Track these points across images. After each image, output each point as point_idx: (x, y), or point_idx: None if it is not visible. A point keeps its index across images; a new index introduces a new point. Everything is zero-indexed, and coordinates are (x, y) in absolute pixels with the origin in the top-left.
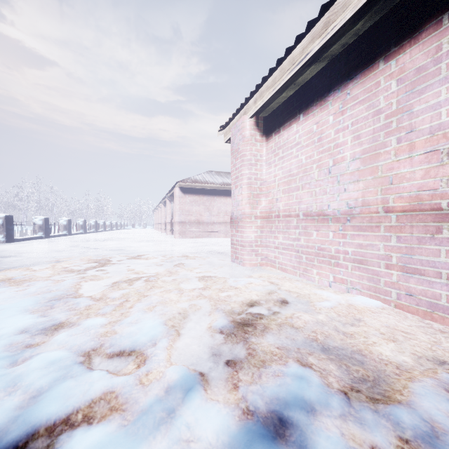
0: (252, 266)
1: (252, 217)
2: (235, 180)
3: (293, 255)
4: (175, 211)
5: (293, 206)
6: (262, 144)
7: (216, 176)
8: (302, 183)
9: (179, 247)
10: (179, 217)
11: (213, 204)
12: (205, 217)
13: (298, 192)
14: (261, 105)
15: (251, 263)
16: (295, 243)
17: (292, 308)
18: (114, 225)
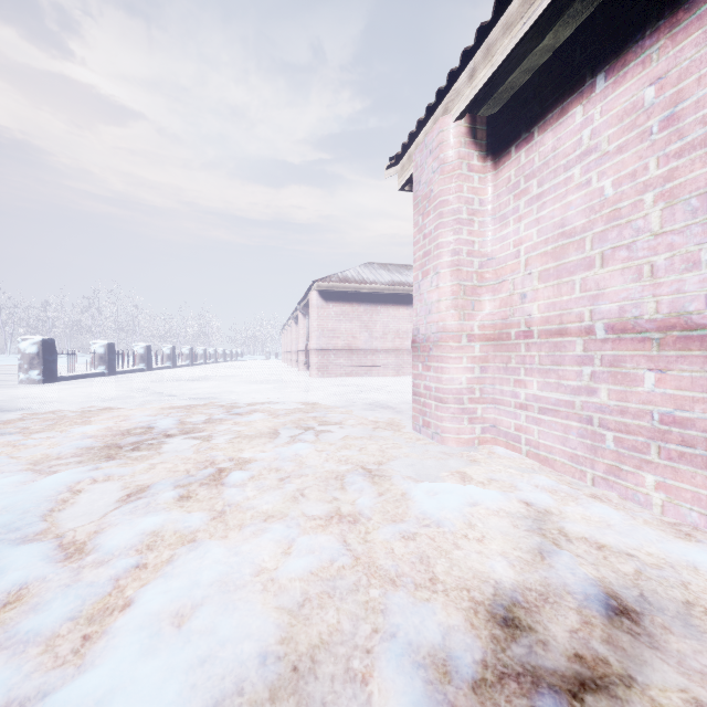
0: (461, 446)
1: (461, 338)
2: (422, 260)
3: (573, 427)
4: (310, 331)
5: (574, 309)
6: (483, 178)
7: (380, 271)
8: (602, 248)
9: (315, 394)
10: (317, 340)
11: (375, 319)
12: (361, 340)
13: (590, 273)
14: (487, 77)
15: (460, 438)
16: (578, 400)
17: (660, 648)
18: (220, 355)
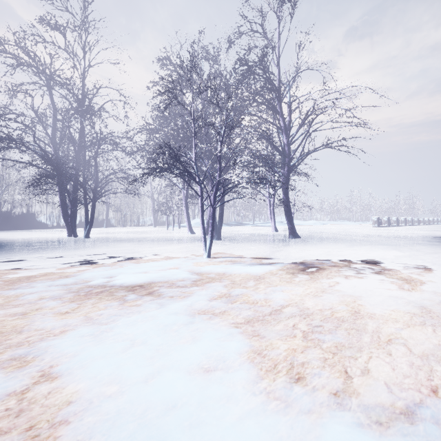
0: None
1: None
2: None
3: None
4: None
5: None
6: None
7: None
8: None
9: None
10: None
11: None
12: None
13: None
14: None
15: None
16: None
17: None
18: (426, 221)
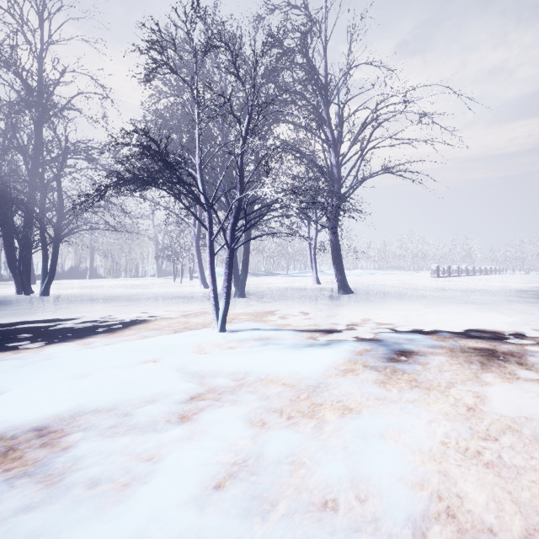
0: None
1: None
2: None
3: None
4: None
5: None
6: None
7: None
8: None
9: None
10: None
11: None
12: None
13: None
14: None
15: None
16: None
17: None
18: (487, 270)
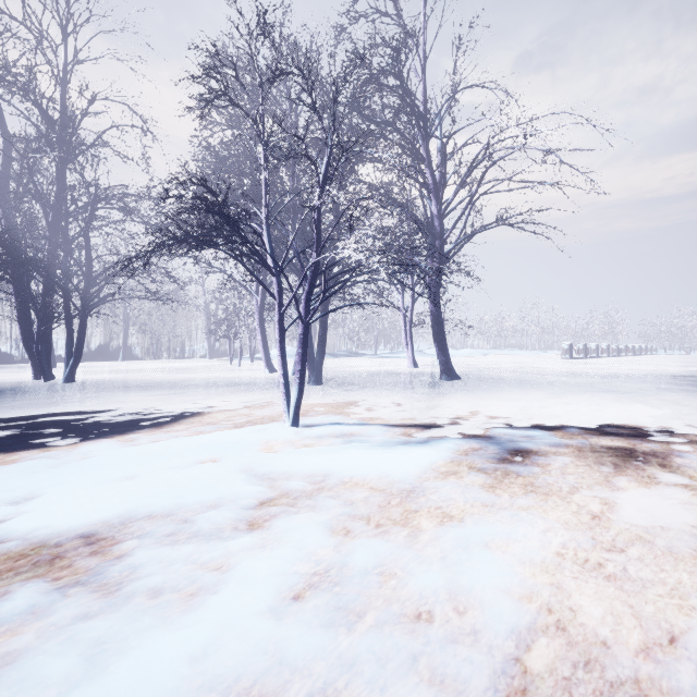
0: None
1: None
2: None
3: None
4: None
5: None
6: None
7: None
8: None
9: None
10: None
11: None
12: None
13: None
14: None
15: None
16: None
17: None
18: (636, 349)
